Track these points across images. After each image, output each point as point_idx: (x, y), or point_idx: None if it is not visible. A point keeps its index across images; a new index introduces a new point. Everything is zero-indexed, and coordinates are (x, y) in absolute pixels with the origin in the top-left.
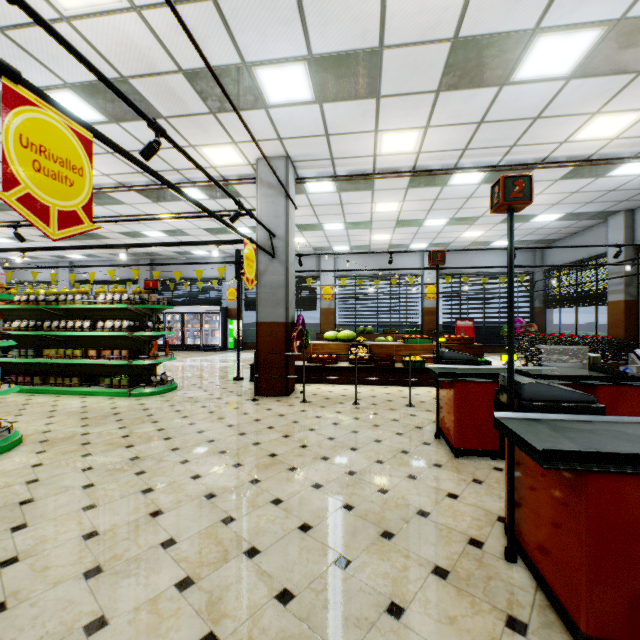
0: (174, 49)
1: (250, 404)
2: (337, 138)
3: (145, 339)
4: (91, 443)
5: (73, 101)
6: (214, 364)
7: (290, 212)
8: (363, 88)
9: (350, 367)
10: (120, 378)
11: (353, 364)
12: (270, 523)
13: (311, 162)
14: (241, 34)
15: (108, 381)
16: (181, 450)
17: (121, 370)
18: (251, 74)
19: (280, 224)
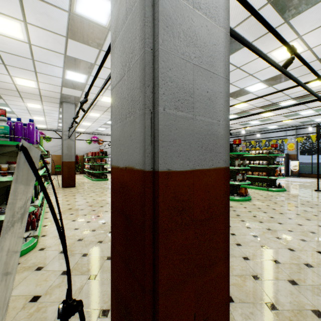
0: (319, 54)
1: None
2: None
3: (271, 168)
4: (277, 203)
5: (259, 85)
6: (290, 182)
7: None
8: None
9: None
10: (261, 183)
11: None
12: None
13: None
14: None
15: (256, 184)
16: None
17: (259, 180)
18: None
19: None
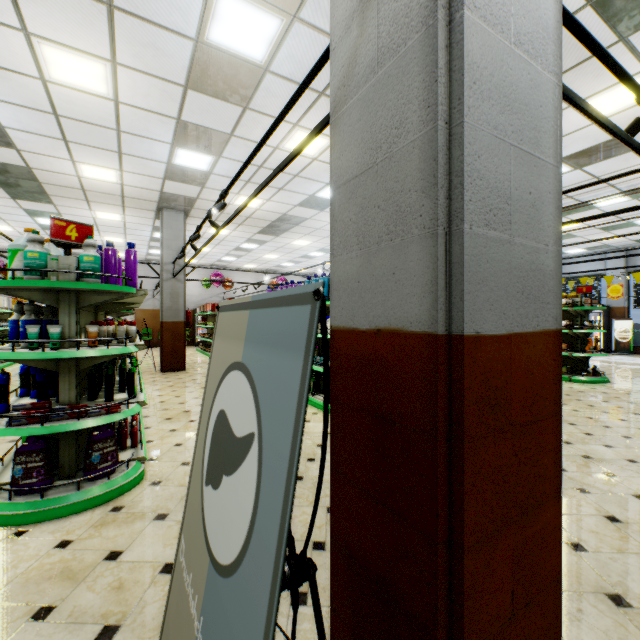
0: None
1: None
2: None
3: (576, 336)
4: (594, 406)
5: None
6: (615, 365)
7: None
8: None
9: None
10: None
11: None
12: None
13: None
14: None
15: None
16: None
17: None
18: None
19: None
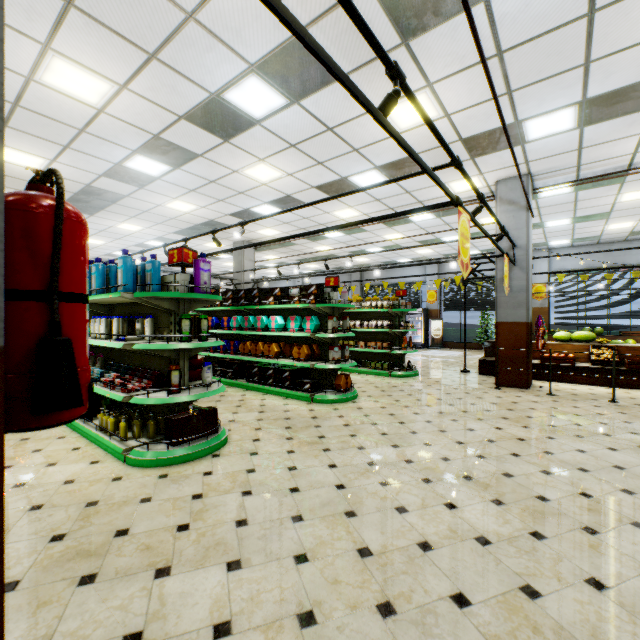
0: (462, 129)
1: (496, 391)
2: (590, 149)
3: (396, 335)
4: (400, 401)
5: (373, 175)
6: (428, 359)
7: (529, 222)
8: (636, 105)
9: (593, 368)
10: (381, 363)
11: (596, 365)
12: (585, 460)
13: (552, 173)
14: (522, 105)
15: (373, 364)
16: (469, 412)
17: (377, 357)
18: (519, 126)
19: (520, 235)
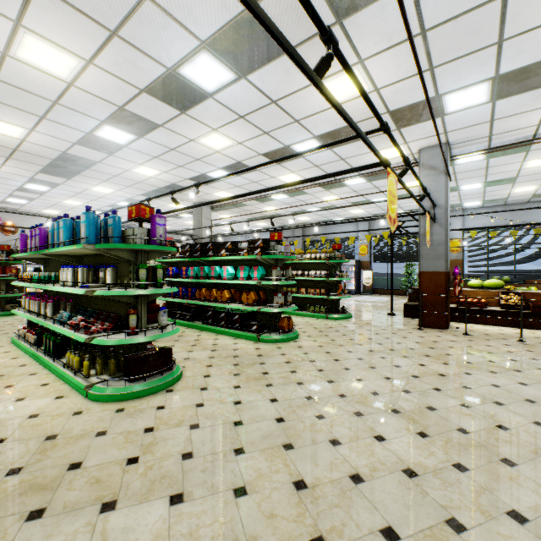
0: (389, 102)
1: (418, 331)
2: (501, 120)
3: (332, 282)
4: (335, 340)
5: (312, 144)
6: (360, 303)
7: (447, 185)
8: None
9: (502, 311)
10: (319, 307)
11: (505, 309)
12: (499, 394)
13: (467, 142)
14: (442, 81)
15: (312, 308)
16: (396, 351)
17: (316, 302)
18: (439, 100)
19: (440, 196)
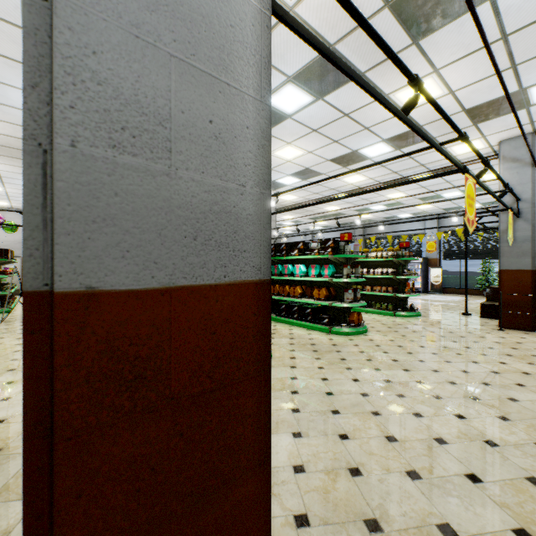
0: (465, 101)
1: (498, 332)
2: None
3: (399, 280)
4: (406, 336)
5: (380, 146)
6: (429, 302)
7: (534, 177)
8: None
9: None
10: (386, 304)
11: None
12: None
13: None
14: (527, 75)
15: (378, 305)
16: (472, 349)
17: (382, 299)
18: (523, 93)
19: (525, 189)
